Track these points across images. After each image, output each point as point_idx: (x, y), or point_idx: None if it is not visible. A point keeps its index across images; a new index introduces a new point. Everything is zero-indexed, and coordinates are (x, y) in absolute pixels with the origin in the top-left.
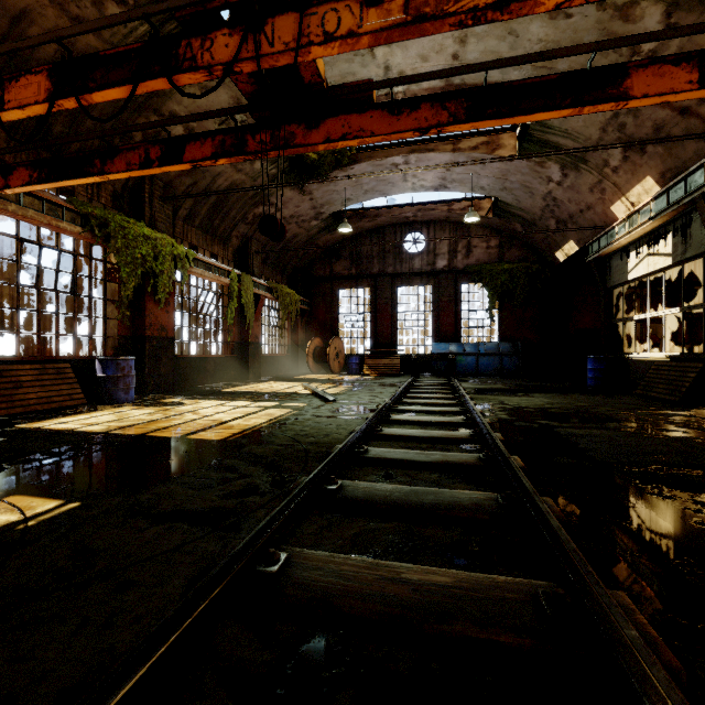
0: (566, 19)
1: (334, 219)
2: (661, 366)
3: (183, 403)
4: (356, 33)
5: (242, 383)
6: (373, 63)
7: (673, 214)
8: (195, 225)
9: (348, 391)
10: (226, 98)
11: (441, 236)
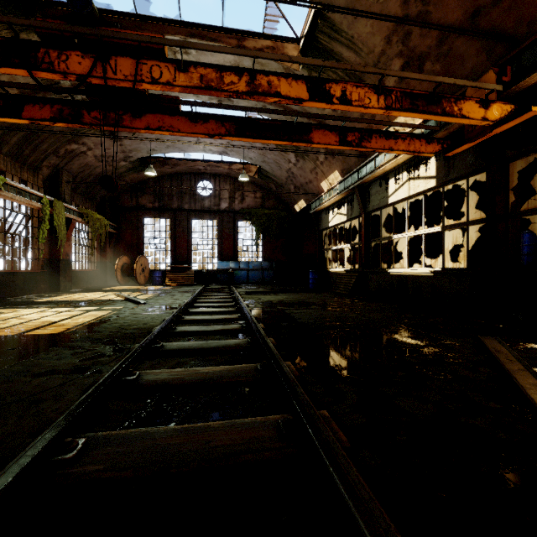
0: None
1: (140, 163)
2: (342, 275)
3: (0, 312)
4: (172, 84)
5: (55, 295)
6: None
7: (347, 193)
8: (3, 152)
9: (155, 297)
10: None
11: (224, 186)
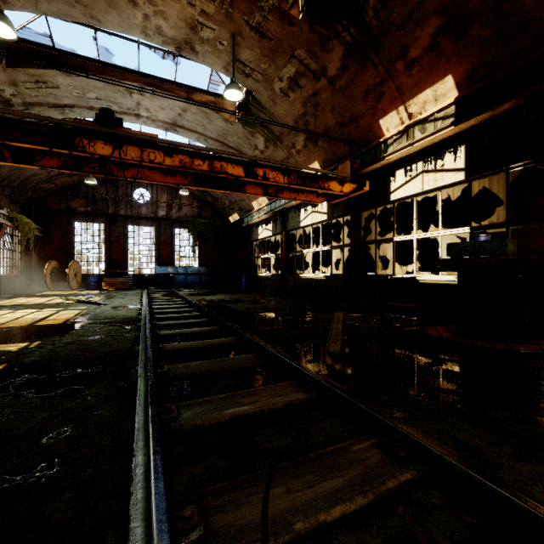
0: (231, 125)
1: None
2: (269, 279)
3: None
4: (162, 164)
5: None
6: (130, 98)
7: (272, 214)
8: None
9: (106, 299)
10: (4, 78)
11: (161, 194)
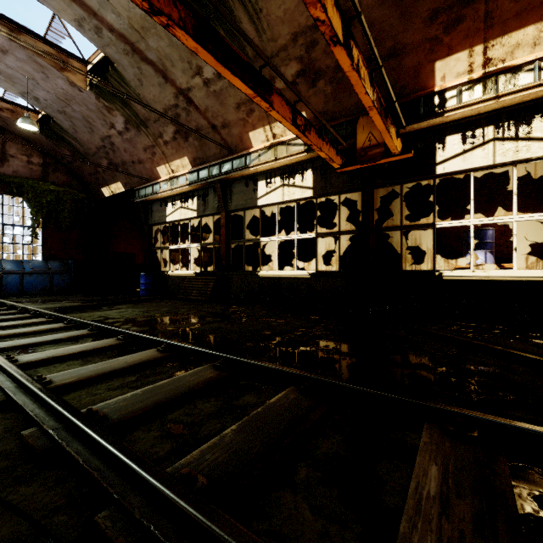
0: None
1: None
2: (192, 279)
3: None
4: None
5: None
6: None
7: (200, 186)
8: None
9: None
10: None
11: None
